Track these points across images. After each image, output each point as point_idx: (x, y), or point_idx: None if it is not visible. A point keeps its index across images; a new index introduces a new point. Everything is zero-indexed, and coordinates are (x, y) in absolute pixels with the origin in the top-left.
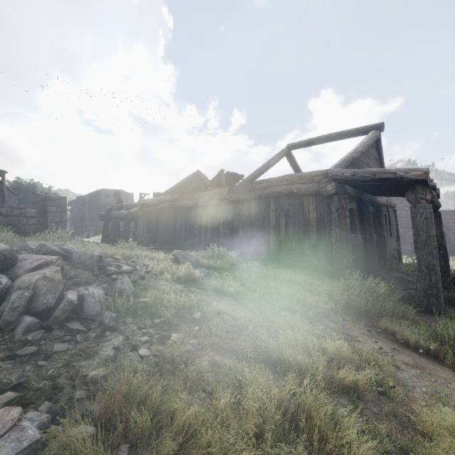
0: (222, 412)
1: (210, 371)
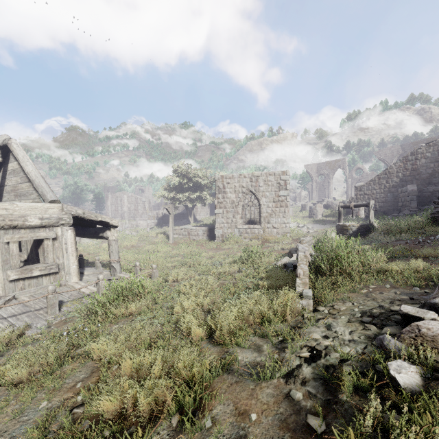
0: (247, 316)
1: (257, 323)
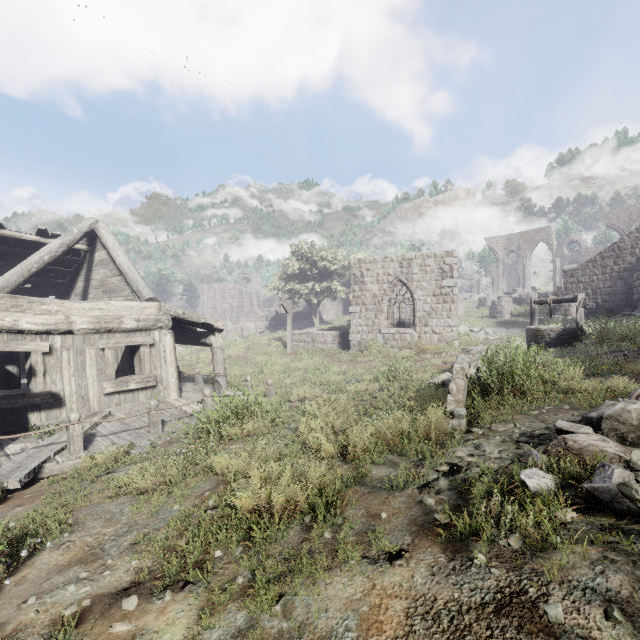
0: (385, 435)
1: (395, 440)
